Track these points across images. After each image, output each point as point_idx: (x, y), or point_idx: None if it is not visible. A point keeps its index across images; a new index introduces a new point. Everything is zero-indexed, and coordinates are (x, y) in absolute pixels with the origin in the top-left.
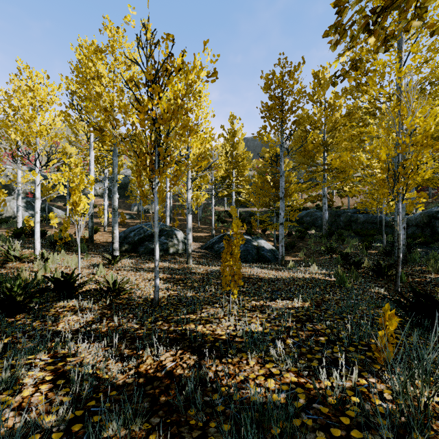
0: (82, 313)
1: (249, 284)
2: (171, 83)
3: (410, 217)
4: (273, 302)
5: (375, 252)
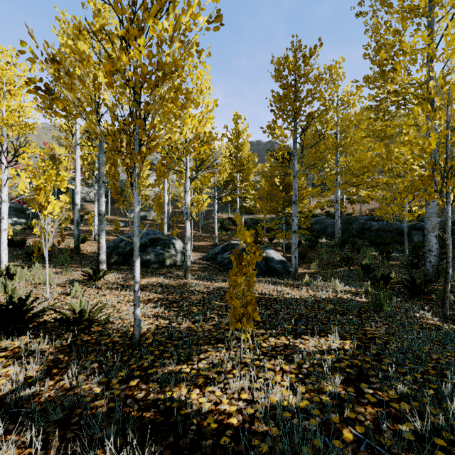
0: (26, 360)
1: (261, 307)
2: (152, 17)
3: None
4: (299, 339)
5: (397, 263)
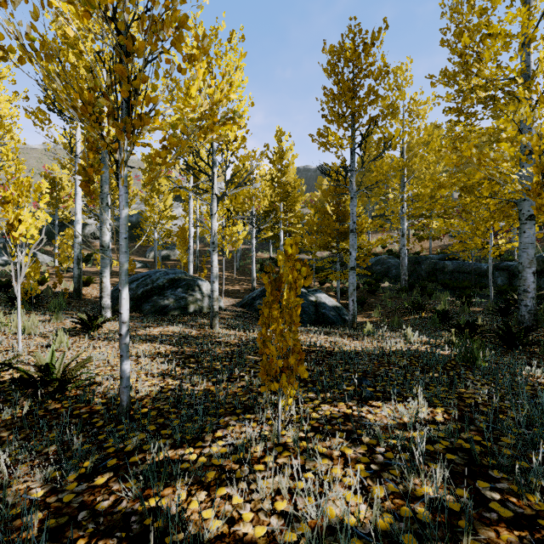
0: None
1: (310, 363)
2: None
3: (516, 263)
4: (366, 406)
5: (480, 309)
